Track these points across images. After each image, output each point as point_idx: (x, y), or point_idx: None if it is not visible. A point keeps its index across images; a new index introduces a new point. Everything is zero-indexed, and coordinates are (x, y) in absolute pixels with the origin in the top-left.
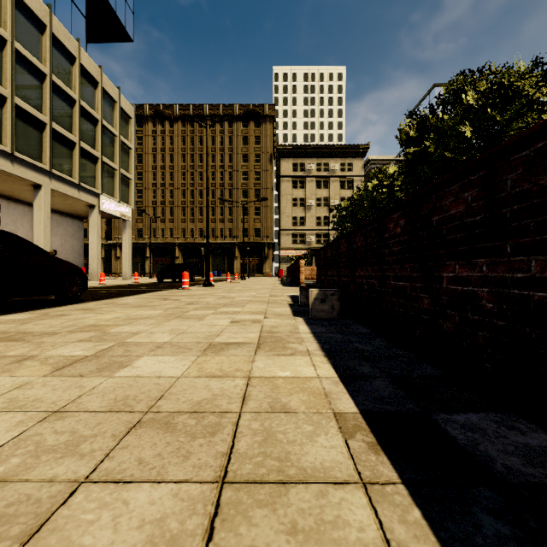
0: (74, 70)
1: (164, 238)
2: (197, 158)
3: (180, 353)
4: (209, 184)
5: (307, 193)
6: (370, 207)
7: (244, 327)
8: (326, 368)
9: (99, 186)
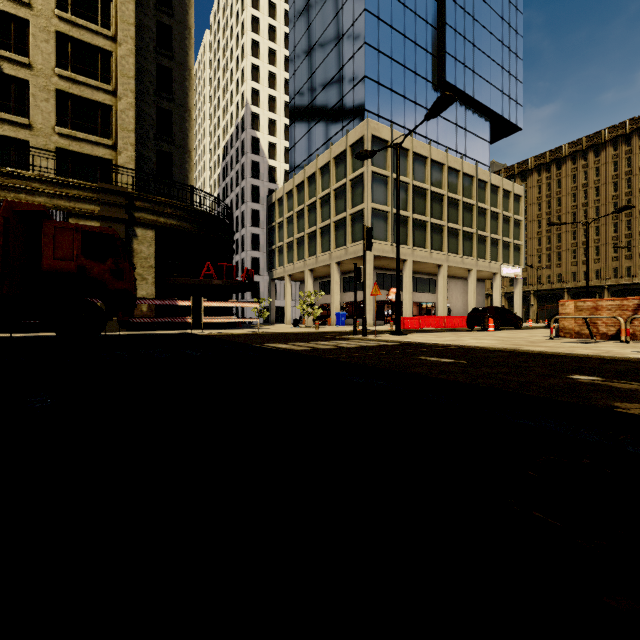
0: (487, 190)
1: (550, 285)
2: (591, 193)
3: None
4: (609, 217)
5: None
6: None
7: None
8: None
9: (500, 259)
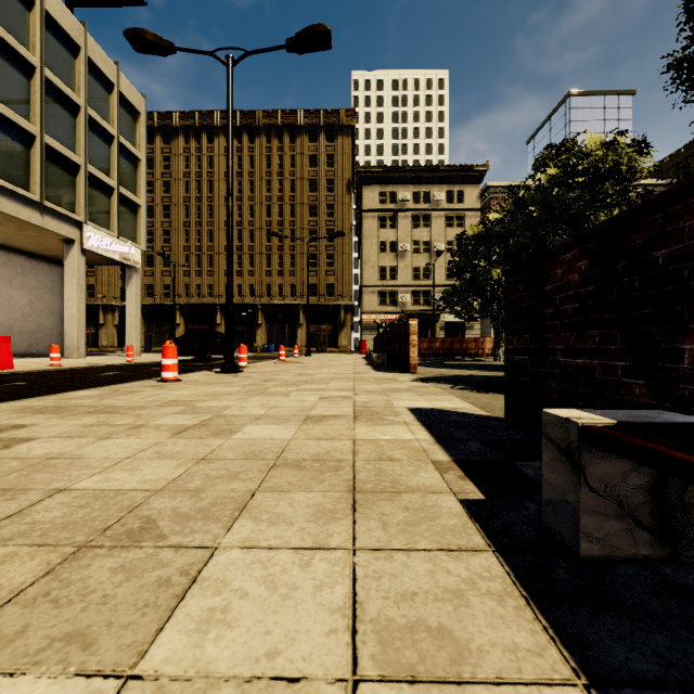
0: (33, 18)
1: (200, 298)
2: (245, 186)
3: None
4: (263, 222)
5: (400, 234)
6: (538, 221)
7: None
8: None
9: (81, 210)
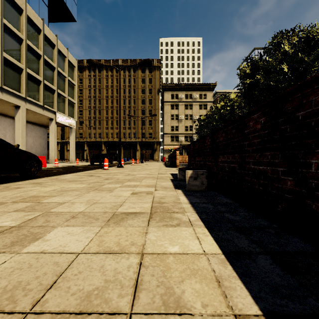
0: (40, 37)
1: (95, 139)
2: (114, 91)
3: (88, 223)
4: (122, 106)
5: (179, 112)
6: (219, 119)
7: (141, 198)
8: (209, 242)
9: (55, 107)
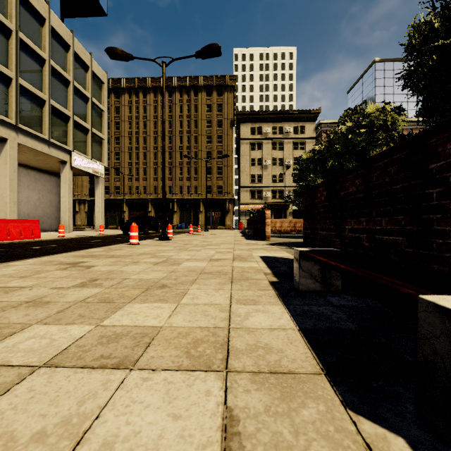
0: (44, 31)
1: (138, 195)
2: (166, 124)
3: None
4: (178, 147)
5: (264, 154)
6: (341, 152)
7: None
8: None
9: (70, 143)
